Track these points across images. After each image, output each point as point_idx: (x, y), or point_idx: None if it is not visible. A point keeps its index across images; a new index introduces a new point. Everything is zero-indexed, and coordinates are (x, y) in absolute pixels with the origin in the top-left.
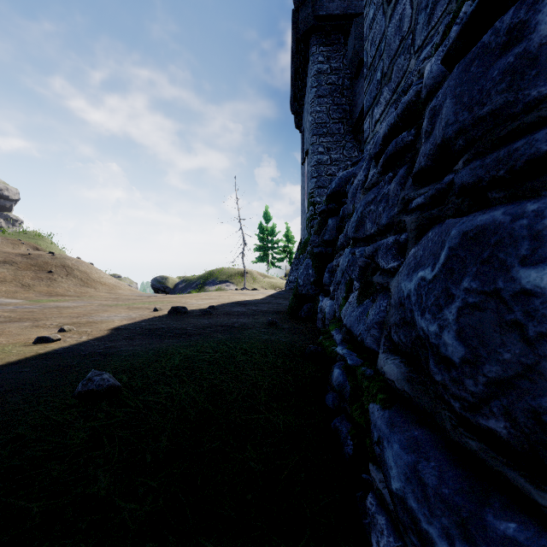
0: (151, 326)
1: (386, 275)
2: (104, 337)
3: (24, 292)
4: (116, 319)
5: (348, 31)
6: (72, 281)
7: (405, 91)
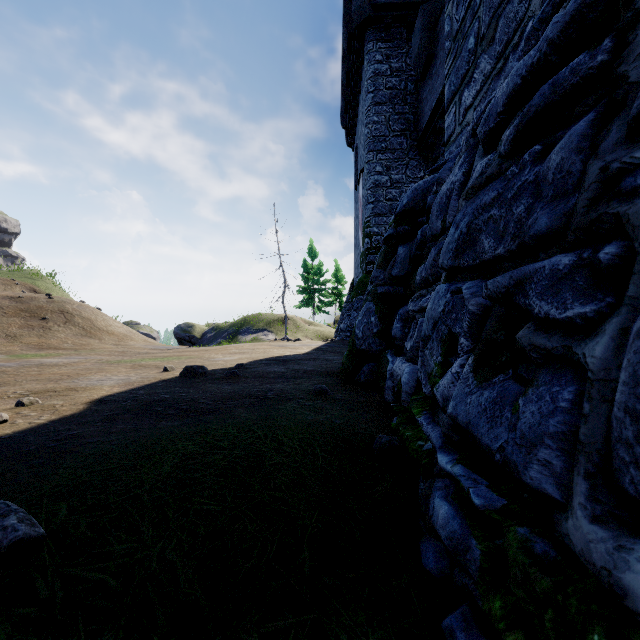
0: (150, 397)
1: (556, 331)
2: (74, 416)
3: (7, 345)
4: (107, 384)
5: (412, 23)
6: (71, 330)
7: (548, 16)
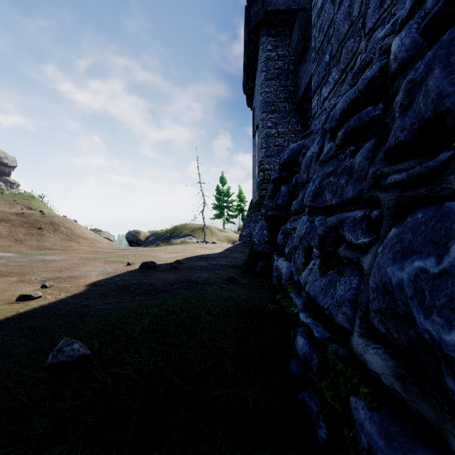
0: (124, 282)
1: (354, 249)
2: (81, 294)
3: (17, 246)
4: (94, 273)
5: (292, 23)
6: (58, 236)
7: (362, 68)
